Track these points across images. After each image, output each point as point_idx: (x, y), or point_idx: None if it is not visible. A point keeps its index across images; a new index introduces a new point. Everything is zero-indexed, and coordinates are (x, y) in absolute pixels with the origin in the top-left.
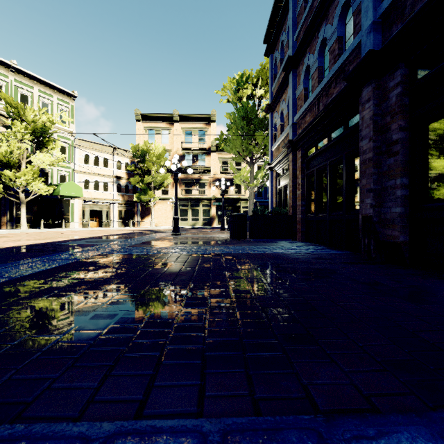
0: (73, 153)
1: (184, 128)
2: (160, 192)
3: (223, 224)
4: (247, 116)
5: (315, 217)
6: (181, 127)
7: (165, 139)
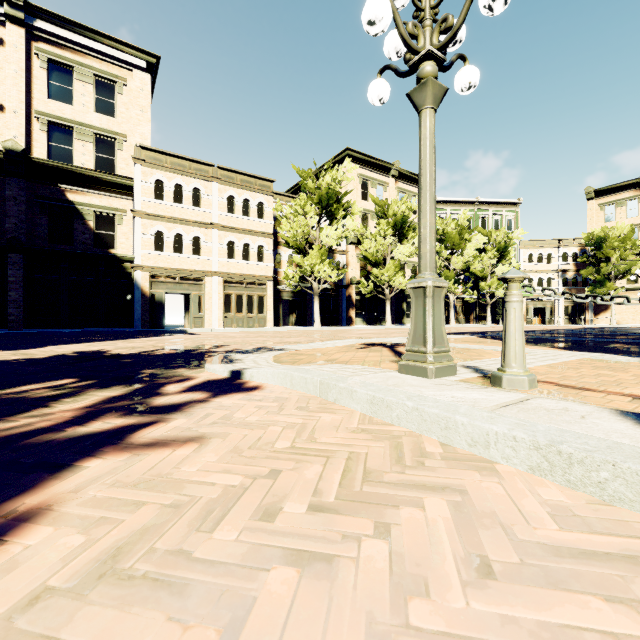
0: (518, 255)
1: None
2: (624, 281)
3: None
4: None
5: None
6: None
7: (632, 211)
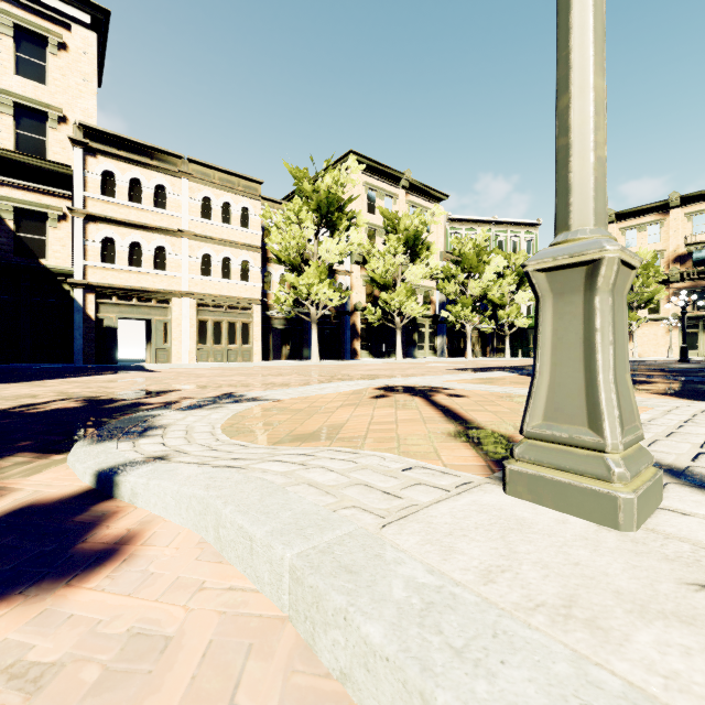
0: None
1: (689, 214)
2: (645, 311)
3: None
4: None
5: None
6: (684, 213)
7: (654, 236)
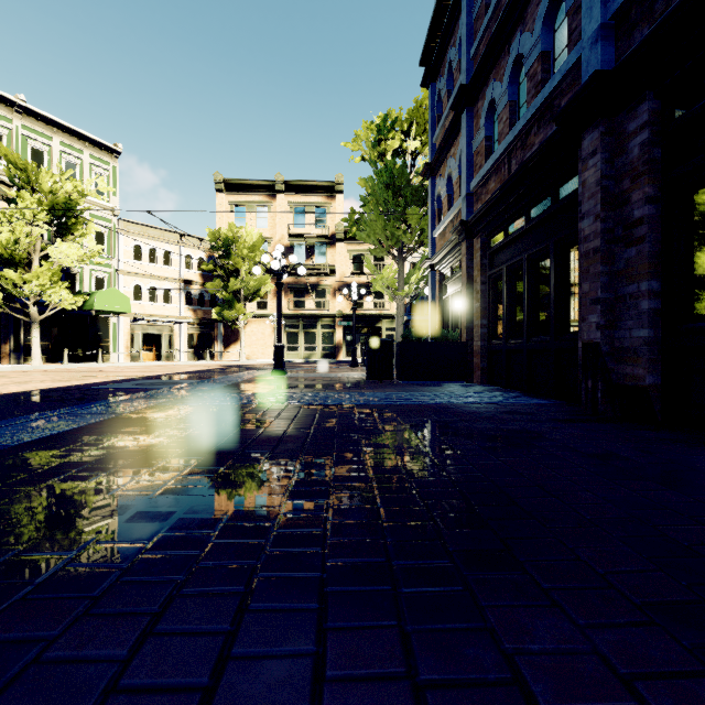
0: (116, 243)
1: (292, 203)
2: (254, 305)
3: (354, 356)
4: (393, 184)
5: (504, 345)
6: (288, 201)
7: (262, 220)
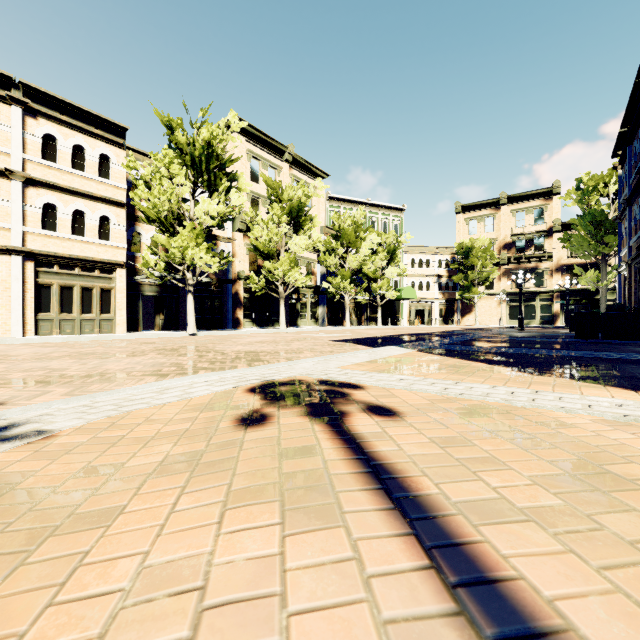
0: (403, 259)
1: (513, 211)
2: (483, 287)
3: (567, 322)
4: (595, 220)
5: None
6: (510, 210)
7: (489, 227)
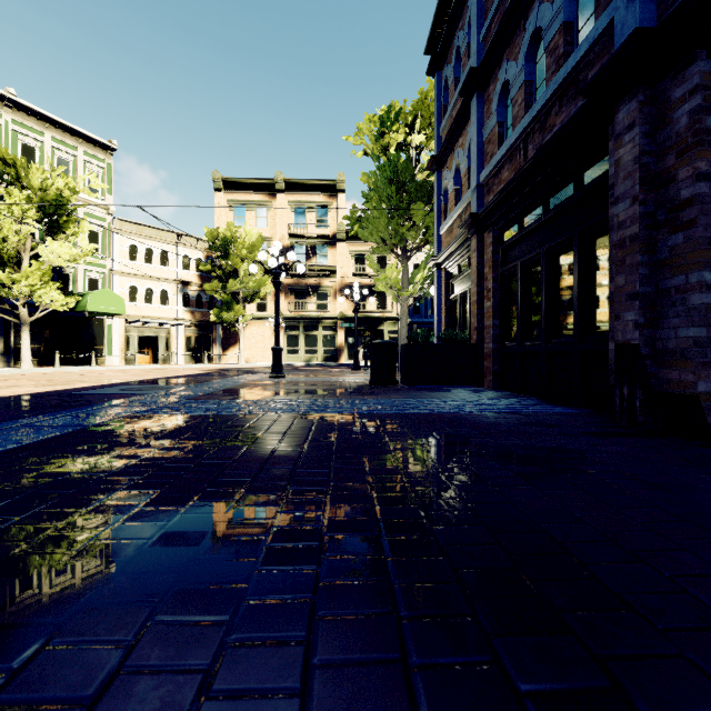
0: (111, 243)
1: (293, 203)
2: (254, 307)
3: (356, 359)
4: (397, 179)
5: (518, 347)
6: (288, 200)
7: (262, 220)
